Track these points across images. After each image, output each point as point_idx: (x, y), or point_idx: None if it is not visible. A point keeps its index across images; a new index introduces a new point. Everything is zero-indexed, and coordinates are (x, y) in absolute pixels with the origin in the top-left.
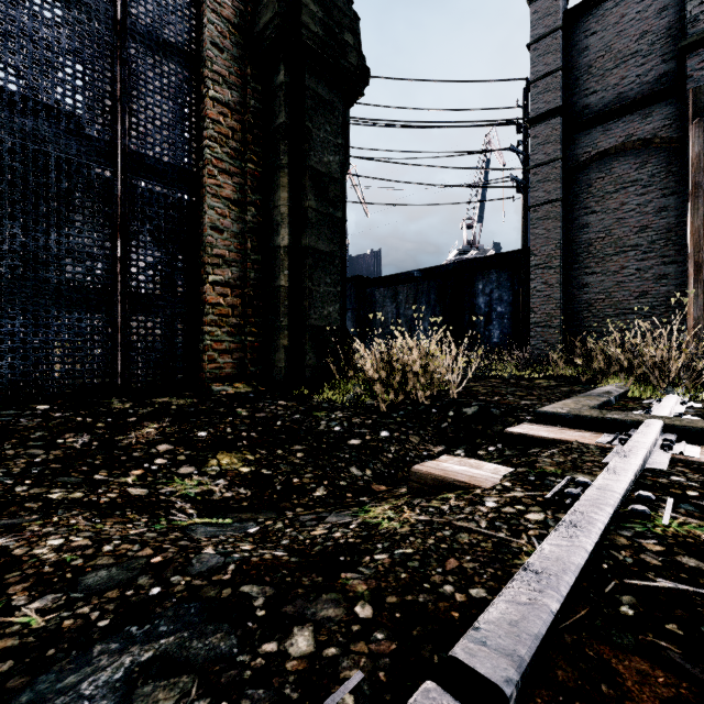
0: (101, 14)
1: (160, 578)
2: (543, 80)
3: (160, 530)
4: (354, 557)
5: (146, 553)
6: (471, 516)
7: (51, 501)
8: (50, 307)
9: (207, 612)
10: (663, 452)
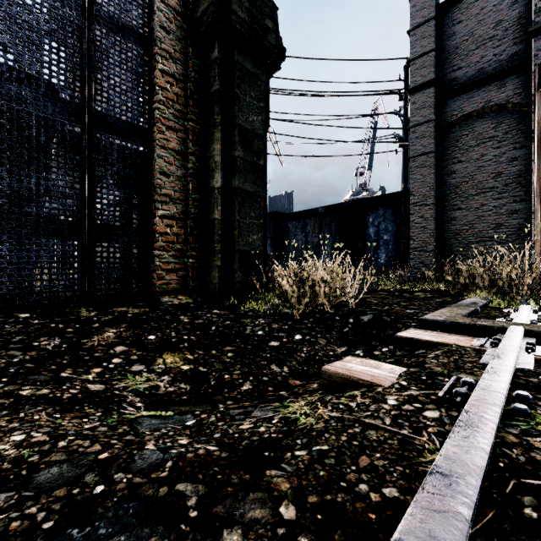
0: (72, 3)
1: (104, 475)
2: (420, 59)
3: (111, 424)
4: (277, 452)
5: (95, 450)
6: (376, 413)
7: (21, 397)
8: (30, 235)
9: (144, 512)
10: (528, 354)
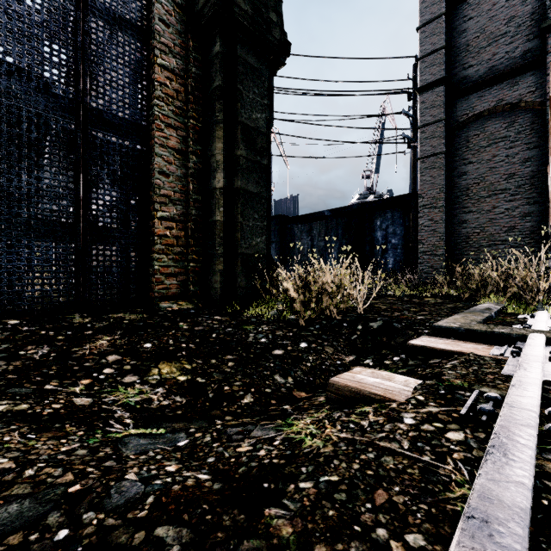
0: None
1: (71, 515)
2: (430, 57)
3: (92, 445)
4: (278, 484)
5: (66, 480)
6: (392, 435)
7: None
8: (21, 237)
9: None
10: None
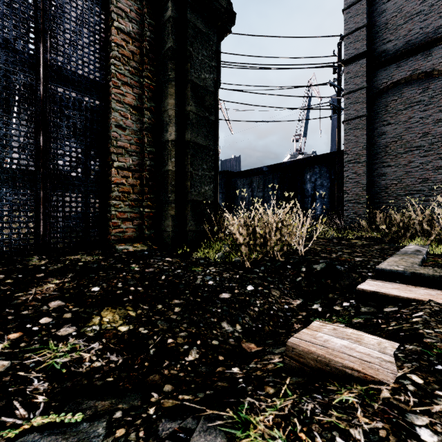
0: None
1: None
2: (354, 34)
3: None
4: None
5: None
6: None
7: None
8: None
9: None
10: None
